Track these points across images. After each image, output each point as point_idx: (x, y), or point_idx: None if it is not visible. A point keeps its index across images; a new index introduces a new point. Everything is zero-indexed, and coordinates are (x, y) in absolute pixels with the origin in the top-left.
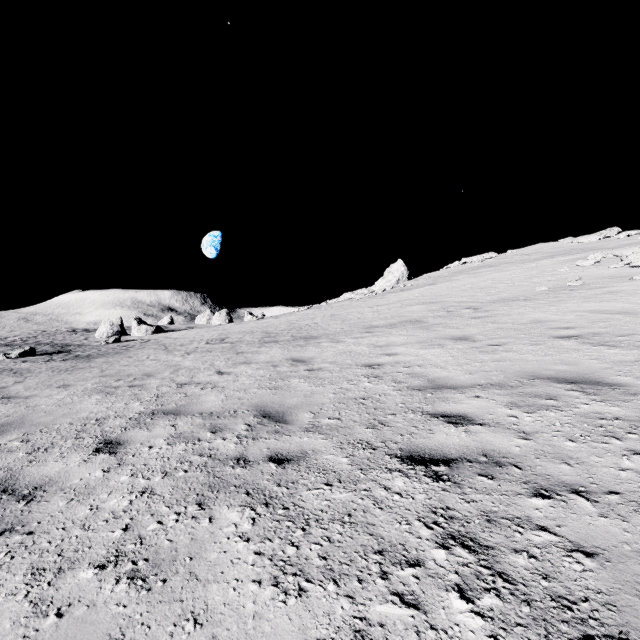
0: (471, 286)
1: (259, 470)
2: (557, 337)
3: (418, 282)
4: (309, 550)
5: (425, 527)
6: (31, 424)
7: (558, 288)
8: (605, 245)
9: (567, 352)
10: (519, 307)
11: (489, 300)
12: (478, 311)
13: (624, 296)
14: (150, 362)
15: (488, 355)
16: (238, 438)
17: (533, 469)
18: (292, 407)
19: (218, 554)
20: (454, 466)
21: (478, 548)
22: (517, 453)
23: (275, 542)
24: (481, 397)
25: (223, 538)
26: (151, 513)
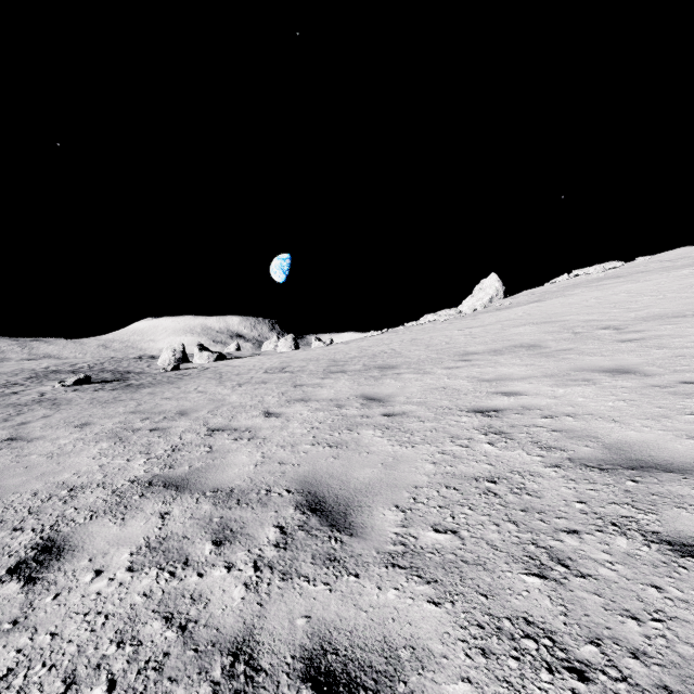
0: (597, 301)
1: None
2: None
3: (518, 299)
4: None
5: None
6: None
7: None
8: None
9: None
10: (693, 325)
11: (634, 317)
12: (624, 332)
13: None
14: (195, 395)
15: None
16: (255, 569)
17: None
18: (363, 490)
19: None
20: None
21: None
22: None
23: None
24: None
25: None
26: None
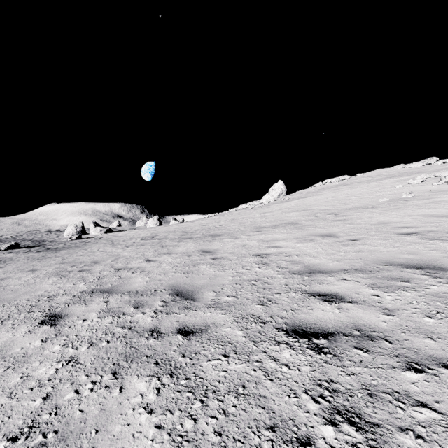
0: (332, 198)
1: (168, 341)
2: (400, 234)
3: (293, 196)
4: (206, 424)
5: (312, 401)
6: None
7: (396, 199)
8: (427, 169)
9: (410, 245)
10: (368, 213)
11: (346, 208)
12: (338, 216)
13: (446, 204)
14: (99, 253)
15: (349, 247)
16: (155, 313)
17: (402, 343)
18: (199, 287)
19: (122, 427)
20: (332, 339)
21: (365, 425)
22: (385, 328)
23: (175, 414)
24: (348, 279)
25: (129, 409)
26: (71, 382)
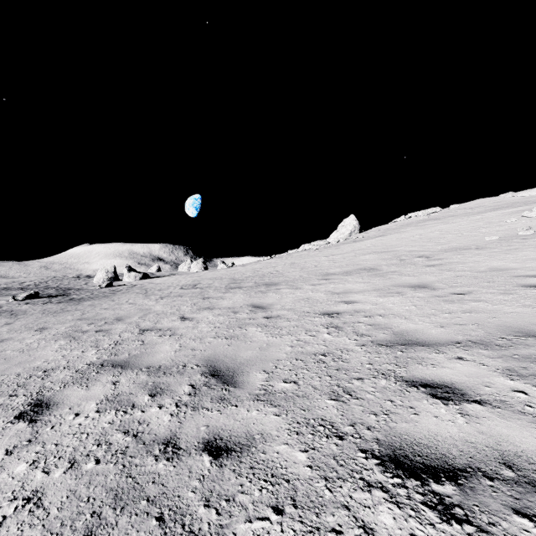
0: (420, 237)
1: (187, 467)
2: (528, 286)
3: (369, 234)
4: None
5: None
6: None
7: (509, 237)
8: None
9: None
10: (473, 255)
11: (440, 249)
12: (431, 259)
13: None
14: (127, 306)
15: (455, 305)
16: (176, 406)
17: None
18: (245, 363)
19: None
20: (466, 485)
21: None
22: None
23: None
24: (466, 359)
25: None
26: None
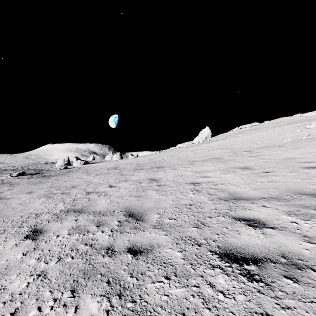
0: (246, 139)
1: (120, 260)
2: (305, 167)
3: (217, 138)
4: None
5: None
6: (1, 216)
7: (297, 140)
8: None
9: (315, 177)
10: (276, 150)
11: (257, 147)
12: (252, 153)
13: None
14: (77, 179)
15: (264, 178)
16: (111, 231)
17: None
18: (147, 209)
19: None
20: (262, 266)
21: None
22: (309, 256)
23: None
24: (267, 206)
25: None
26: (37, 297)
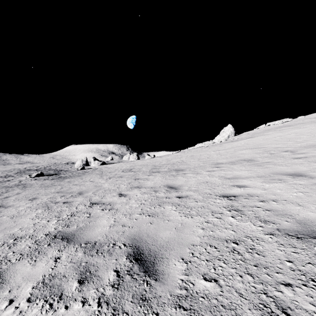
0: (280, 137)
1: None
2: None
3: (241, 136)
4: None
5: None
6: None
7: None
8: None
9: None
10: None
11: (300, 146)
12: (296, 153)
13: None
14: (88, 183)
15: None
16: (98, 304)
17: None
18: (164, 246)
19: None
20: None
21: None
22: None
23: None
24: None
25: None
26: None
